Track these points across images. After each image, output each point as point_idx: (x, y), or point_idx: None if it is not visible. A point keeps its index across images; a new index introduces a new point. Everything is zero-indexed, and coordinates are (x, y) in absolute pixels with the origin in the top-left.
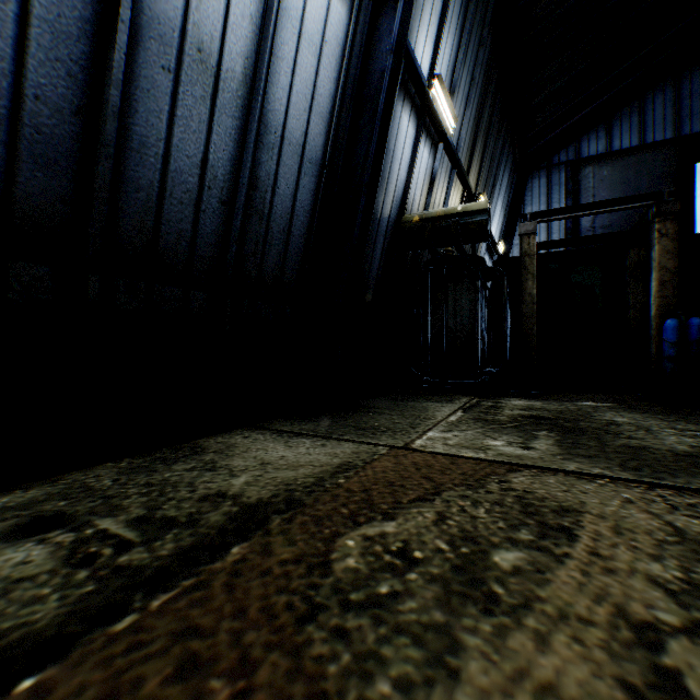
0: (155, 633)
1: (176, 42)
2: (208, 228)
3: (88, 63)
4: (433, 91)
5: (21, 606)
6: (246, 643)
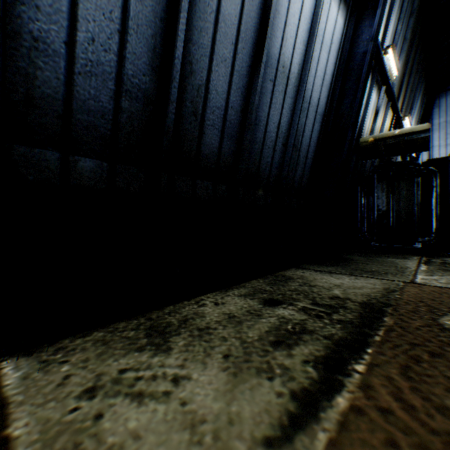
0: (398, 343)
1: (275, 65)
2: (276, 159)
3: (247, 86)
4: (387, 56)
5: (319, 328)
6: (449, 351)
